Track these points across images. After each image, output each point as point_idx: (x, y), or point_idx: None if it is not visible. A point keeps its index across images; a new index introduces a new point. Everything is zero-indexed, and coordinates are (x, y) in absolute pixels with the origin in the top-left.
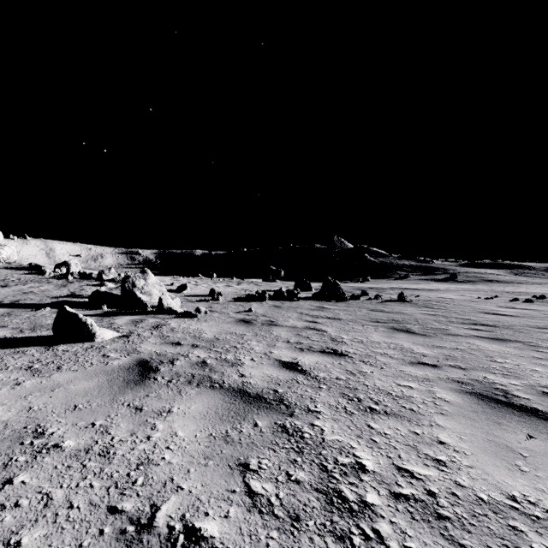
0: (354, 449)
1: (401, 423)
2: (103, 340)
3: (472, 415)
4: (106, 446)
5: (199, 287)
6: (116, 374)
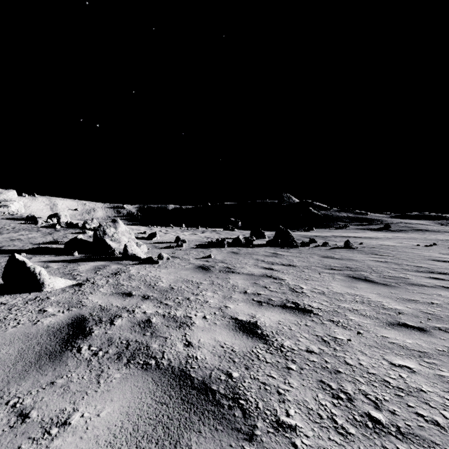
0: None
1: None
2: (53, 289)
3: None
4: None
5: (168, 235)
6: (35, 340)
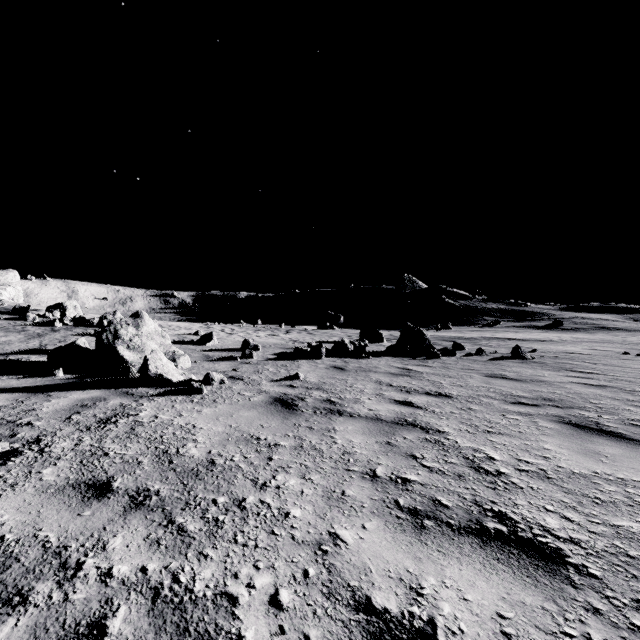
0: None
1: None
2: None
3: None
4: None
5: (234, 336)
6: None
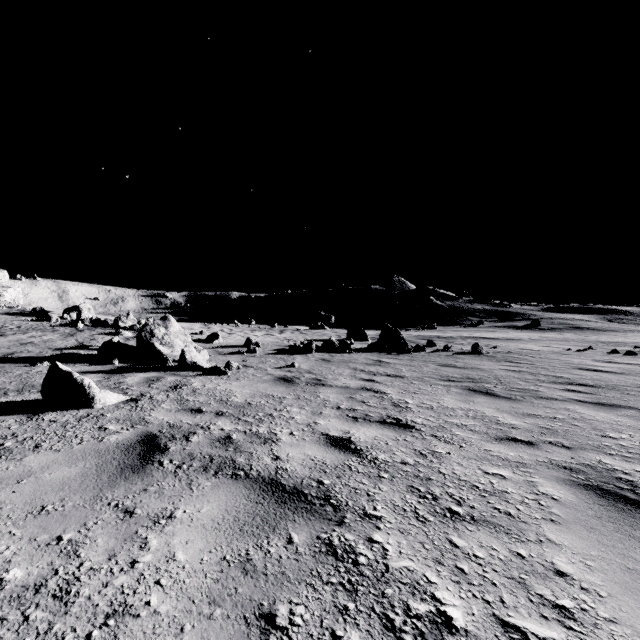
0: (432, 585)
1: (496, 537)
2: (104, 405)
3: (595, 524)
4: (68, 579)
5: (234, 336)
6: (109, 456)
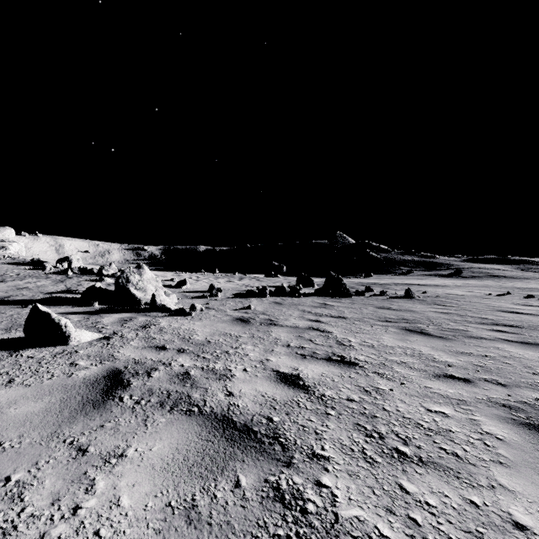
0: None
1: (447, 482)
2: (79, 343)
3: None
4: (5, 528)
5: (200, 282)
6: (75, 391)
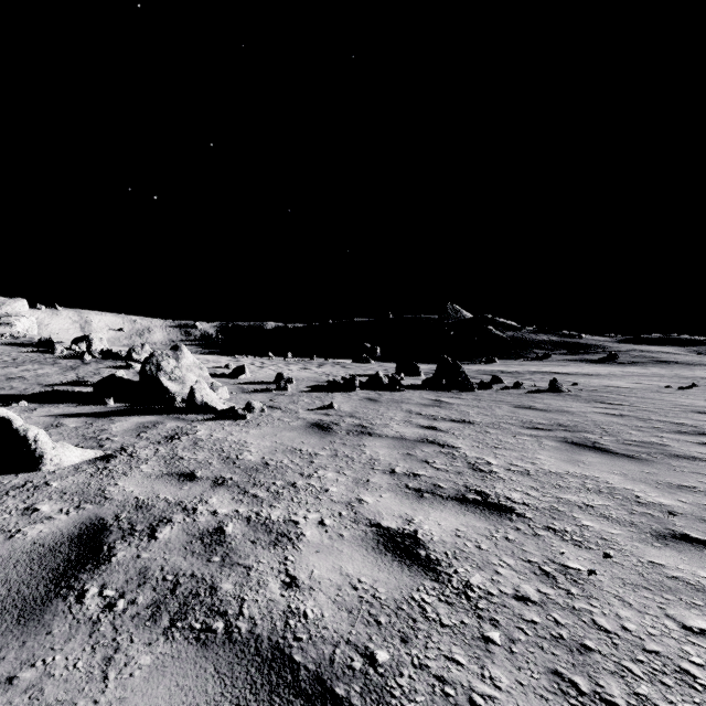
0: None
1: None
2: (58, 467)
3: None
4: None
5: (265, 370)
6: (2, 574)
